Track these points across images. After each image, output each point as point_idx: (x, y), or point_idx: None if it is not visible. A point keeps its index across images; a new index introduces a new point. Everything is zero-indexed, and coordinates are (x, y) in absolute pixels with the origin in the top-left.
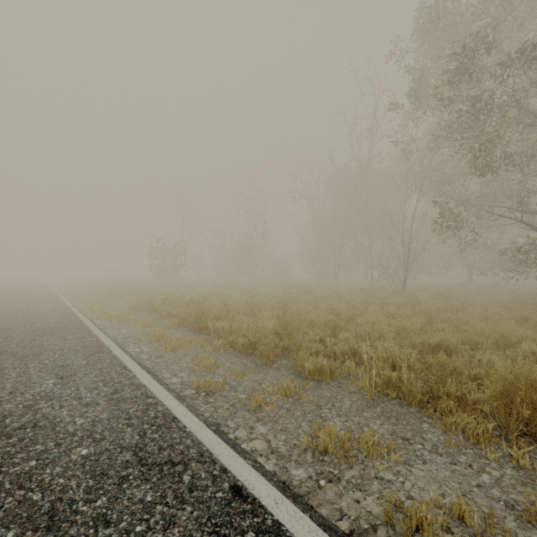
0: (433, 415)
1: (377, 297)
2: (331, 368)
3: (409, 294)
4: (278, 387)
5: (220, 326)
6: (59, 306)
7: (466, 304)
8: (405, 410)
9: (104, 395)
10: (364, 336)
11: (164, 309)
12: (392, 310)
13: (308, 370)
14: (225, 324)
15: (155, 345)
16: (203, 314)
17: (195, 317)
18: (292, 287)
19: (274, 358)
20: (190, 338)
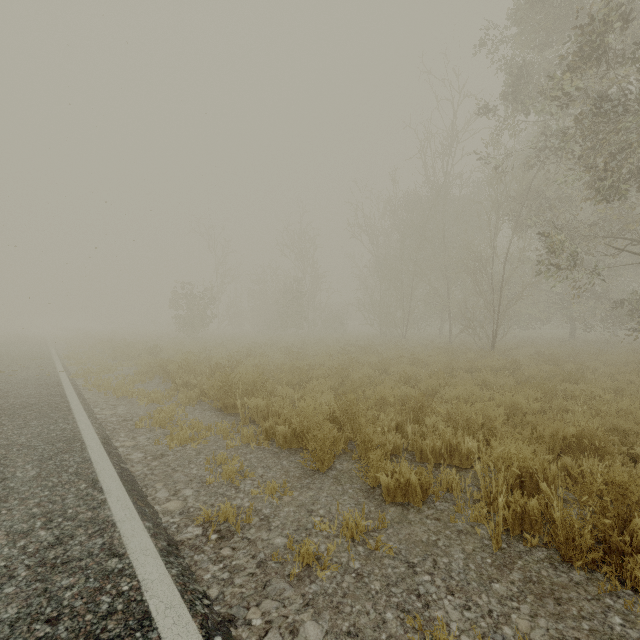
0: (618, 591)
1: (462, 358)
2: (423, 484)
3: (501, 354)
4: (339, 519)
5: (252, 405)
6: (45, 371)
7: (581, 369)
8: (564, 577)
9: (33, 551)
10: (461, 422)
11: (180, 376)
12: (488, 378)
13: (386, 487)
14: (259, 402)
15: (158, 433)
16: (230, 386)
17: (218, 391)
18: (350, 344)
19: (331, 463)
20: (208, 423)
